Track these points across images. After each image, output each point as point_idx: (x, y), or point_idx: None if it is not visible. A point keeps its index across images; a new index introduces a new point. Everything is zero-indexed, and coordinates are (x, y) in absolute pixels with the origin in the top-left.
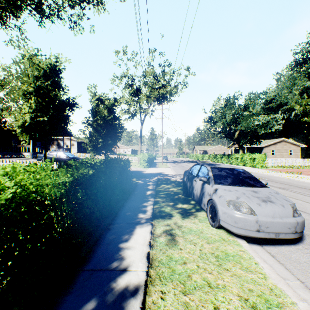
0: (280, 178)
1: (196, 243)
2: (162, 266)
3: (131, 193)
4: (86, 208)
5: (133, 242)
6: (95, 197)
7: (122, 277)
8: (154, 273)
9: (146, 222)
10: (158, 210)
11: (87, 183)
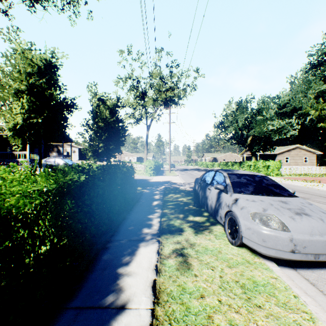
0: (299, 186)
1: (214, 267)
2: (172, 302)
3: (135, 203)
4: (76, 222)
5: (136, 266)
6: (88, 210)
7: (118, 320)
8: (162, 313)
9: (151, 239)
10: (166, 224)
11: (78, 192)
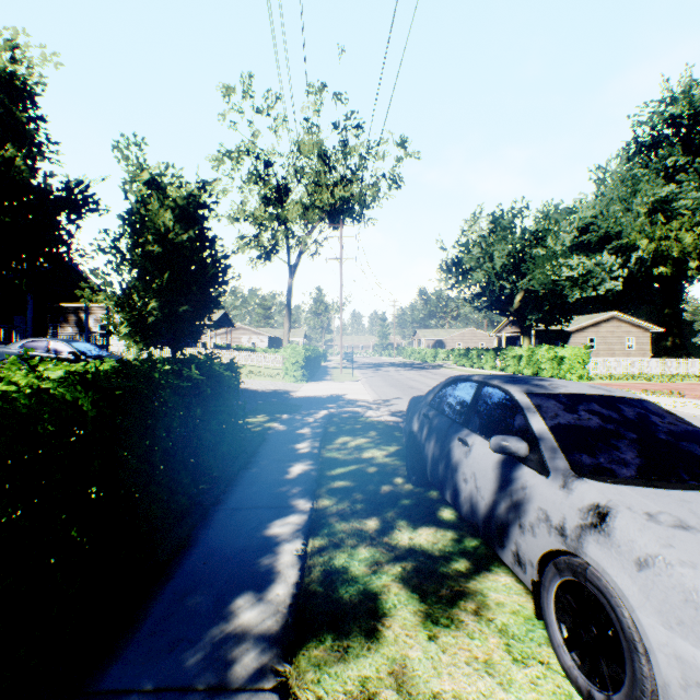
0: None
1: None
2: None
3: (237, 474)
4: None
5: None
6: None
7: None
8: None
9: (255, 676)
10: (322, 572)
11: None
